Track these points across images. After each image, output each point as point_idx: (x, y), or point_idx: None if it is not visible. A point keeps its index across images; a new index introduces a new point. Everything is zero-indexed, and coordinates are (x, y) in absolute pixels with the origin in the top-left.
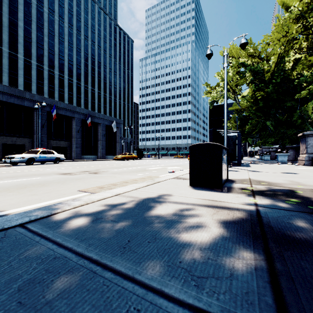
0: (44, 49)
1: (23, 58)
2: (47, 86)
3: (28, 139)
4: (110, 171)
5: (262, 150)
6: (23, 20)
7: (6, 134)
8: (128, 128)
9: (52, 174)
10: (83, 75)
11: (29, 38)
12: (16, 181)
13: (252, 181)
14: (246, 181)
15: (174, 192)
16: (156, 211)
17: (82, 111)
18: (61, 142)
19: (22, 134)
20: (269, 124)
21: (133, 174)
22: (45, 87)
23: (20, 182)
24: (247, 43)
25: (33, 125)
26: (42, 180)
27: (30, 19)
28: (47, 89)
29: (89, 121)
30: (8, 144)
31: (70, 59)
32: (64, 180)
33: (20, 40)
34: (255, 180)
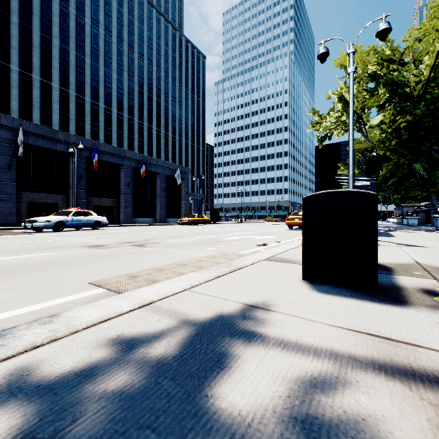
0: (86, 74)
1: (59, 88)
2: (90, 124)
3: (62, 196)
4: (164, 242)
5: (402, 209)
6: (58, 37)
7: (32, 189)
8: (197, 180)
9: (76, 246)
10: (137, 107)
11: (66, 60)
12: (10, 259)
13: (430, 270)
14: (416, 268)
15: (273, 299)
16: (225, 390)
17: (134, 156)
18: (106, 199)
19: (53, 189)
20: (419, 167)
21: (198, 249)
22: (87, 125)
23: (15, 260)
24: (390, 29)
25: (68, 176)
26: (51, 257)
27: (68, 34)
28: (89, 128)
29: (143, 170)
30: (35, 202)
31: (120, 86)
32: (84, 259)
33: (54, 64)
34: (433, 267)
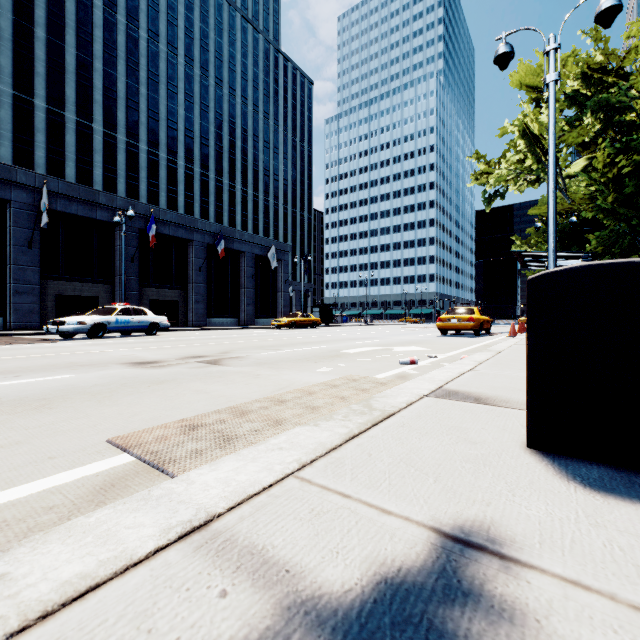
0: (140, 111)
1: (102, 131)
2: (146, 182)
3: (104, 286)
4: (252, 357)
5: None
6: (101, 58)
7: (63, 277)
8: (301, 261)
9: (113, 364)
10: (214, 157)
11: (112, 91)
12: None
13: None
14: None
15: (494, 513)
16: None
17: (209, 228)
18: (168, 290)
19: (93, 276)
20: None
21: (306, 369)
22: (142, 184)
23: (6, 389)
24: (620, 7)
25: (113, 258)
26: (66, 383)
27: (115, 54)
28: (145, 188)
29: (221, 247)
30: (66, 295)
31: (189, 127)
32: (117, 387)
33: (96, 97)
34: None
